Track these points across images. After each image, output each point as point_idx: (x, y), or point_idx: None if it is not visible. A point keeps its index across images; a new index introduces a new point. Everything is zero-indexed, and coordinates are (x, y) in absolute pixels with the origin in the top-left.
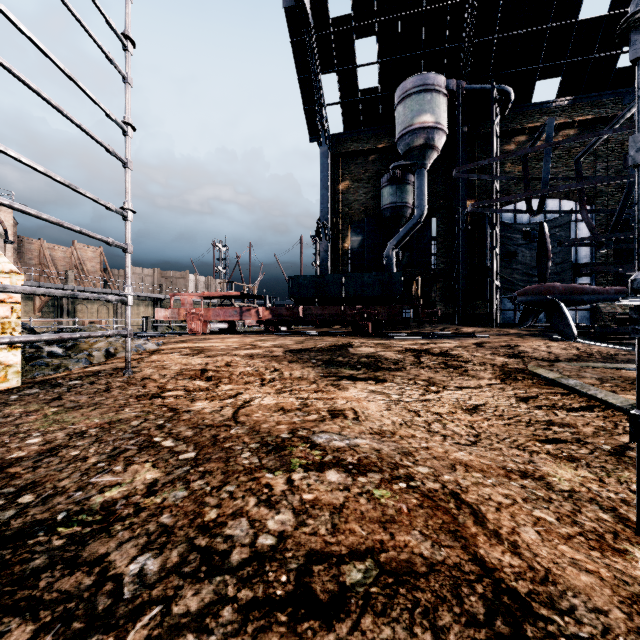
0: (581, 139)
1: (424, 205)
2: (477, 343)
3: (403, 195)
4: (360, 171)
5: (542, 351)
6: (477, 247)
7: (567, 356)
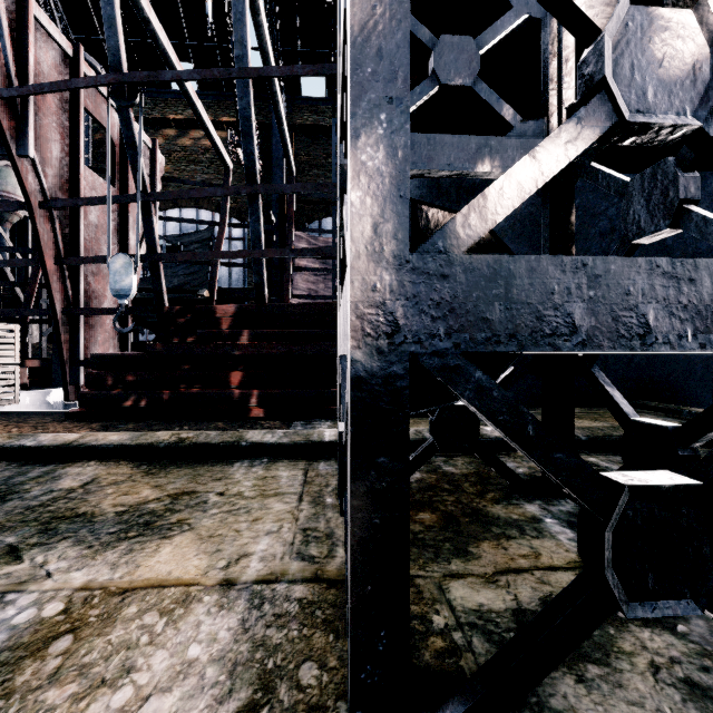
0: None
1: None
2: None
3: None
4: None
5: None
6: None
7: None
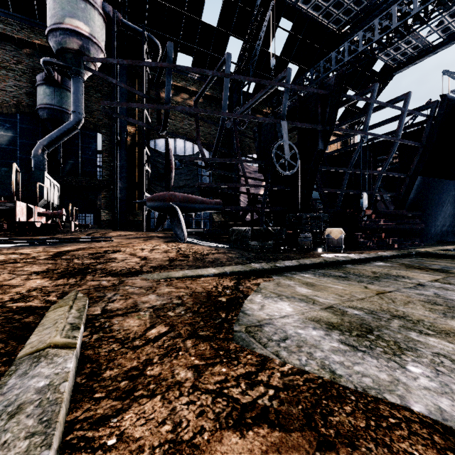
0: (192, 70)
1: (80, 112)
2: (65, 251)
3: (63, 100)
4: (10, 59)
5: (137, 257)
6: (137, 166)
7: (159, 262)
